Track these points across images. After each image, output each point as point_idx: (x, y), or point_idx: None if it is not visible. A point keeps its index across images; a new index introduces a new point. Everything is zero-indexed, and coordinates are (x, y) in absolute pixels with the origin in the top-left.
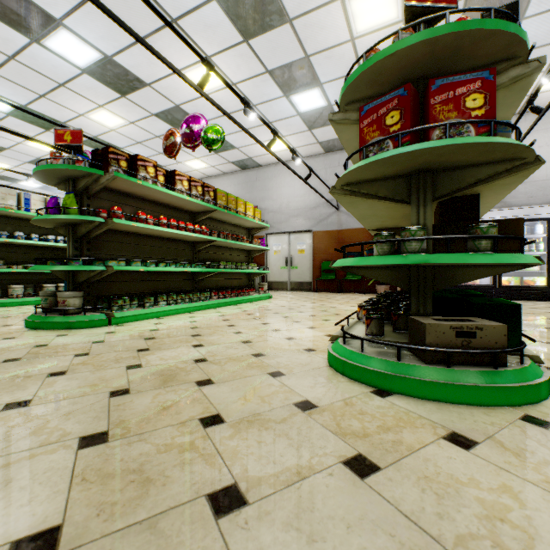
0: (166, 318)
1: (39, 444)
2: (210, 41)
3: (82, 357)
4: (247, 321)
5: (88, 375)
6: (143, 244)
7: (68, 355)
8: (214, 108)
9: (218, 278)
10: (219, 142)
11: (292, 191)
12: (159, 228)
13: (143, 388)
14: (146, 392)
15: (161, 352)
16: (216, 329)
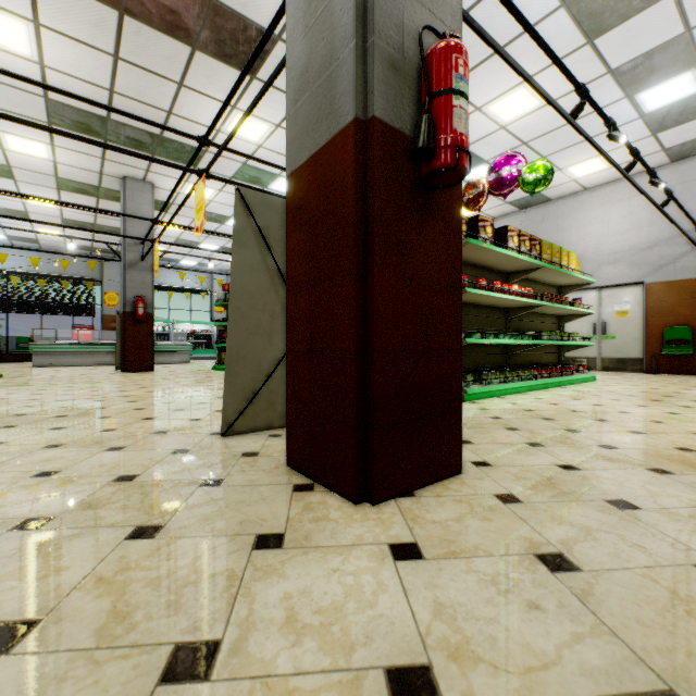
0: (507, 398)
1: (687, 505)
2: (537, 59)
3: (520, 432)
4: (636, 409)
5: (573, 449)
6: (465, 314)
7: (497, 428)
8: (510, 140)
9: (528, 351)
10: (545, 181)
11: (605, 228)
12: (497, 294)
13: (679, 470)
14: (695, 475)
15: (604, 435)
16: (611, 415)
